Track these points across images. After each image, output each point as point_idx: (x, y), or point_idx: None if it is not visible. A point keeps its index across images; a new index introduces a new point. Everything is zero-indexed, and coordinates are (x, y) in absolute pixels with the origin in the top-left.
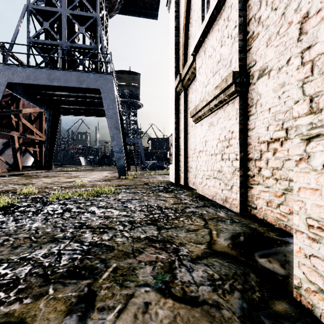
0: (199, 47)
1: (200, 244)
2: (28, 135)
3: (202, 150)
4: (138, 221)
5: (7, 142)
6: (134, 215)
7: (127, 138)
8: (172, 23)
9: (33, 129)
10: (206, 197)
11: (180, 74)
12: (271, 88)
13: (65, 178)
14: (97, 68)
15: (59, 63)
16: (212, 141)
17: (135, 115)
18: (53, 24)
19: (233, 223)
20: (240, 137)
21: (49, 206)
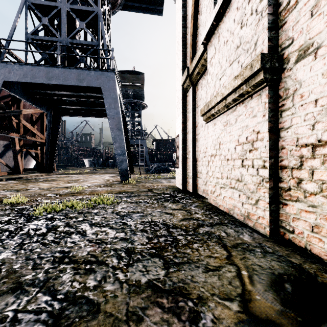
0: (211, 34)
1: (230, 301)
2: (28, 137)
3: (215, 154)
4: (139, 249)
5: (8, 143)
6: (134, 238)
7: (131, 140)
8: (178, 13)
9: (34, 131)
10: (221, 210)
11: (188, 68)
12: (319, 72)
13: (64, 182)
14: (99, 65)
15: (58, 60)
16: (228, 143)
17: (139, 116)
18: (53, 20)
19: (266, 254)
20: (269, 139)
21: (33, 222)
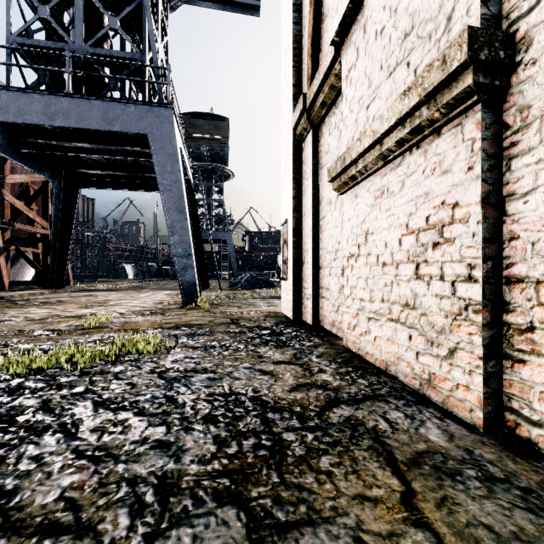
0: (349, 23)
1: None
2: (17, 224)
3: (356, 253)
4: (192, 479)
5: None
6: (186, 442)
7: (207, 232)
8: None
9: (29, 214)
10: (369, 363)
11: (305, 95)
12: None
13: (78, 307)
14: (144, 96)
15: (68, 83)
16: (385, 232)
17: (220, 191)
18: (61, 12)
19: (492, 484)
20: (484, 219)
21: None
